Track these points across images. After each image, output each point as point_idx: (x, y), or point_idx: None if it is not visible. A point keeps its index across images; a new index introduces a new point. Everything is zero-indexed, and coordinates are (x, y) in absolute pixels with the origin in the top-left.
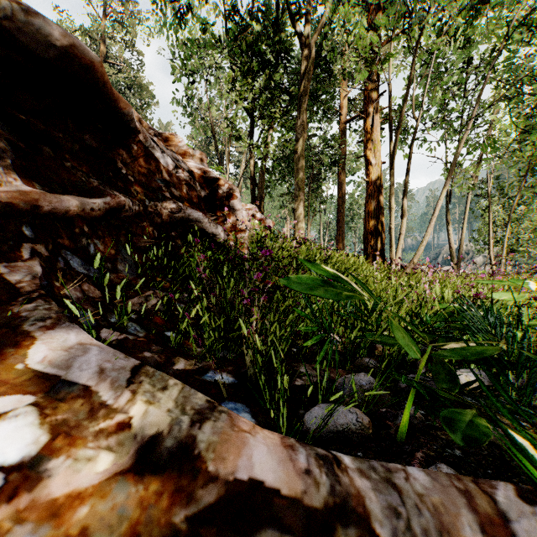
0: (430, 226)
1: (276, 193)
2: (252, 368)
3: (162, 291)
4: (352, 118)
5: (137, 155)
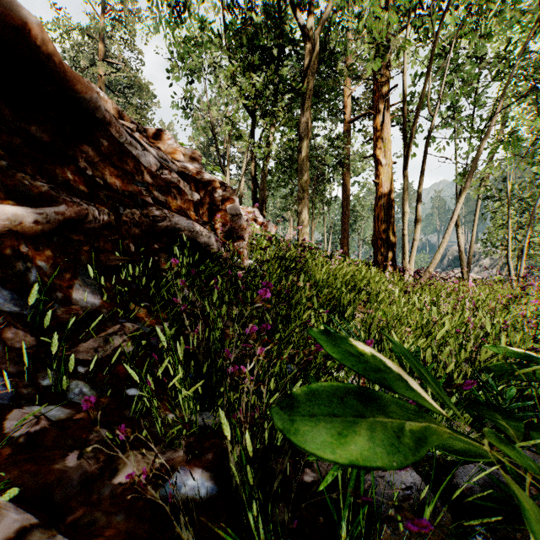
0: (448, 232)
1: (279, 194)
2: (239, 474)
3: (134, 322)
4: (358, 117)
5: (108, 153)
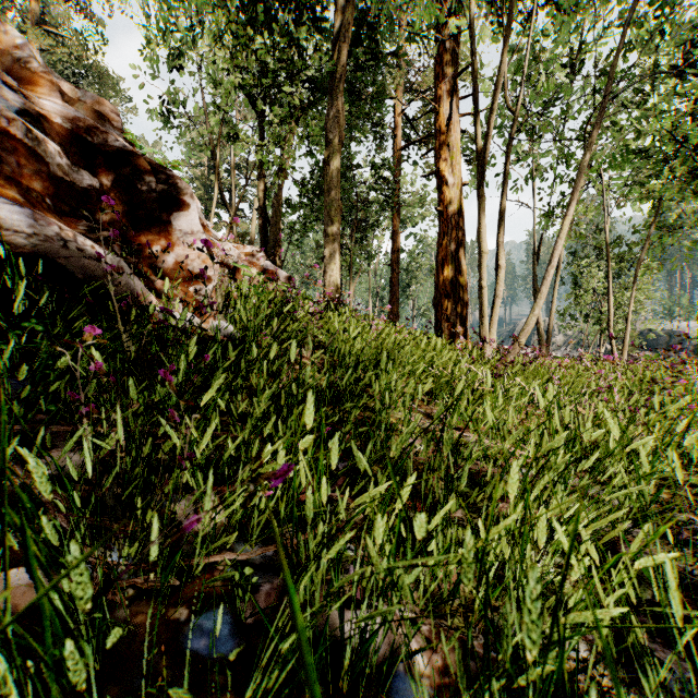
0: (548, 282)
1: (309, 247)
2: None
3: None
4: (411, 143)
5: None
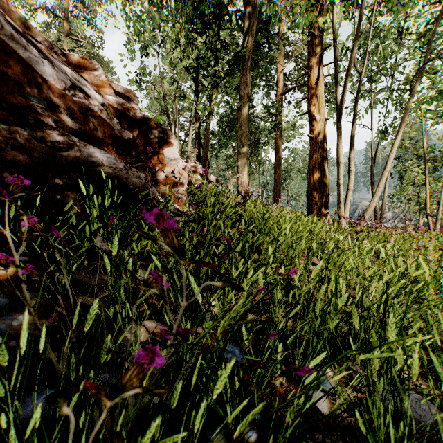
0: (383, 181)
1: (221, 158)
2: None
3: None
4: (288, 90)
5: None
